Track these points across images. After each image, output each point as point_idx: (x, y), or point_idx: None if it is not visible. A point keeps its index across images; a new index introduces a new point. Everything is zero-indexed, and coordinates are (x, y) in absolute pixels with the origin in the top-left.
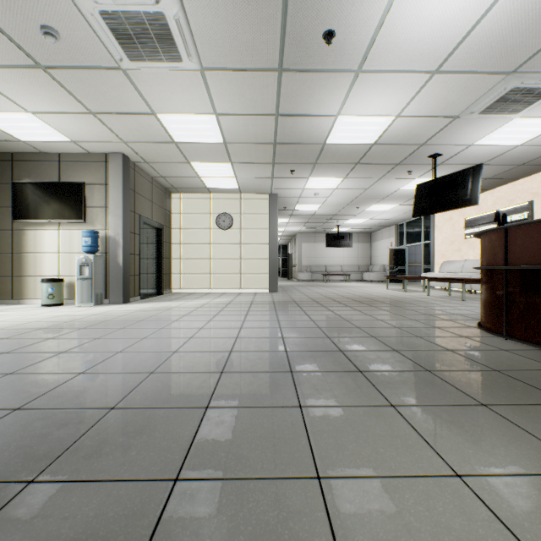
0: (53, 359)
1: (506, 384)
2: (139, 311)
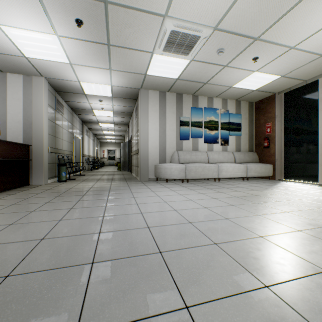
0: (186, 188)
1: (51, 191)
2: (320, 223)
